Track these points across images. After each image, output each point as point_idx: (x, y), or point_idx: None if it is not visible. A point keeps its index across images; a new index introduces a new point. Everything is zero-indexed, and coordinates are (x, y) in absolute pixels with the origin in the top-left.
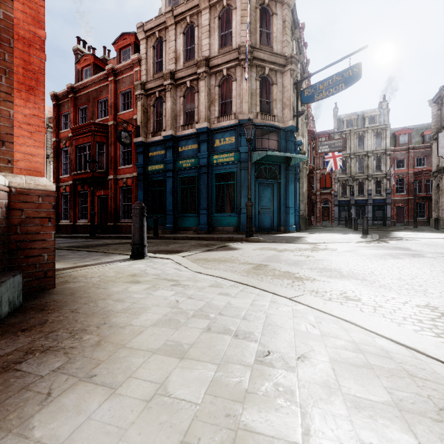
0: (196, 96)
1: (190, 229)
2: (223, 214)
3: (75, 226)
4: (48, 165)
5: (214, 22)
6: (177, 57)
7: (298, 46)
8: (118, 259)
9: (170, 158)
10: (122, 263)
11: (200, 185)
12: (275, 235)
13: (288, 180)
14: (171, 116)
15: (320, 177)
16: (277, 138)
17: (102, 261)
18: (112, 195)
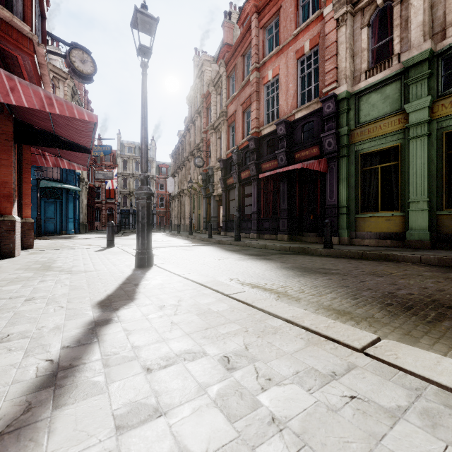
0: None
1: None
2: None
3: None
4: None
5: None
6: None
7: (78, 103)
8: None
9: None
10: None
11: None
12: (58, 236)
13: (69, 200)
14: None
15: (105, 189)
16: (60, 171)
17: None
18: None
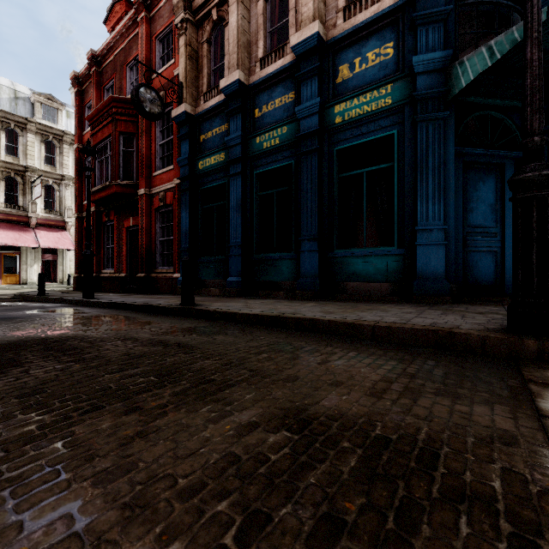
0: None
1: (278, 288)
2: (361, 250)
3: (99, 279)
4: None
5: None
6: None
7: None
8: None
9: (236, 133)
10: None
11: (302, 183)
12: None
13: None
14: (239, 44)
15: None
16: None
17: None
18: (142, 225)
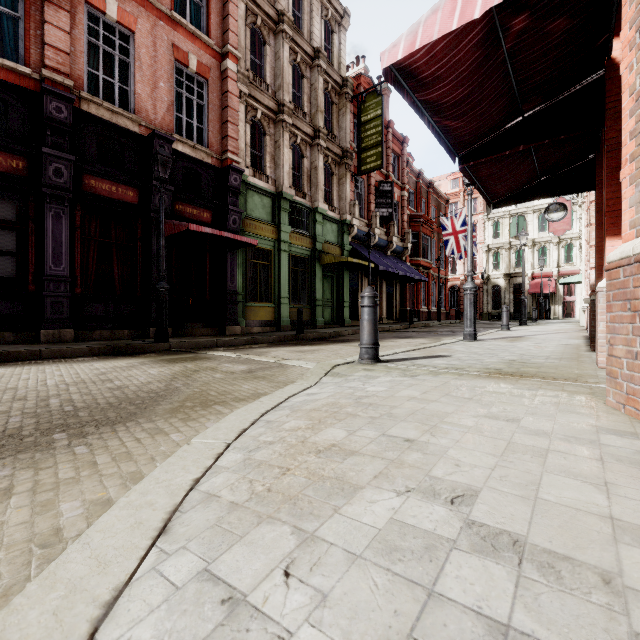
0: None
1: None
2: None
3: None
4: None
5: None
6: None
7: None
8: None
9: None
10: None
11: None
12: None
13: None
14: None
15: None
16: None
17: None
18: None
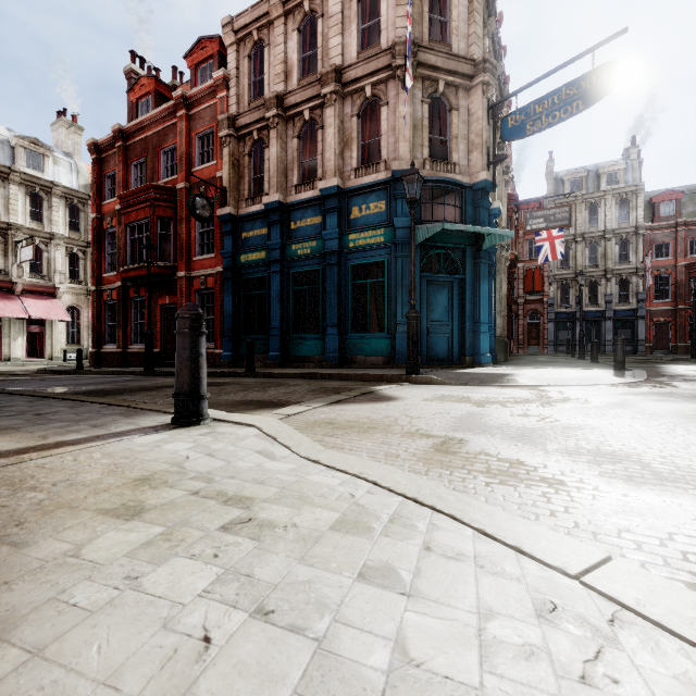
0: (320, 134)
1: (309, 361)
2: (366, 335)
3: (125, 355)
4: (90, 258)
5: (350, 7)
6: (289, 72)
7: (493, 49)
8: (144, 426)
9: (276, 241)
10: (144, 439)
11: (327, 285)
12: (458, 371)
13: (479, 275)
14: (278, 171)
15: (524, 275)
16: (459, 203)
17: (106, 432)
18: (182, 305)
